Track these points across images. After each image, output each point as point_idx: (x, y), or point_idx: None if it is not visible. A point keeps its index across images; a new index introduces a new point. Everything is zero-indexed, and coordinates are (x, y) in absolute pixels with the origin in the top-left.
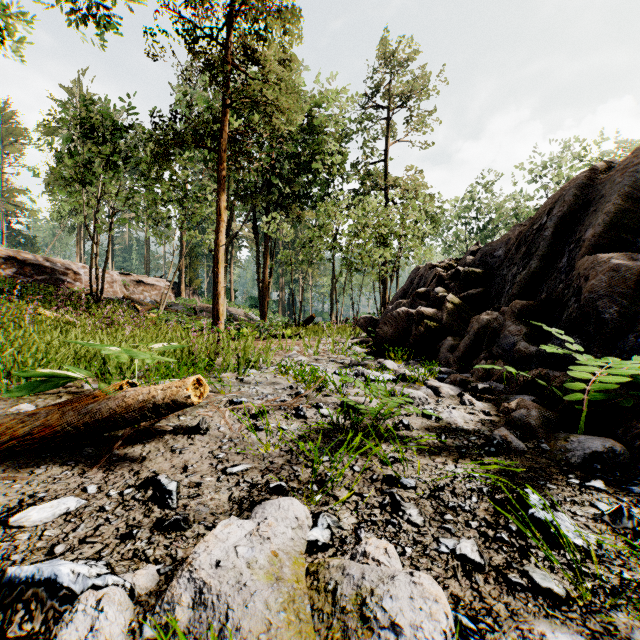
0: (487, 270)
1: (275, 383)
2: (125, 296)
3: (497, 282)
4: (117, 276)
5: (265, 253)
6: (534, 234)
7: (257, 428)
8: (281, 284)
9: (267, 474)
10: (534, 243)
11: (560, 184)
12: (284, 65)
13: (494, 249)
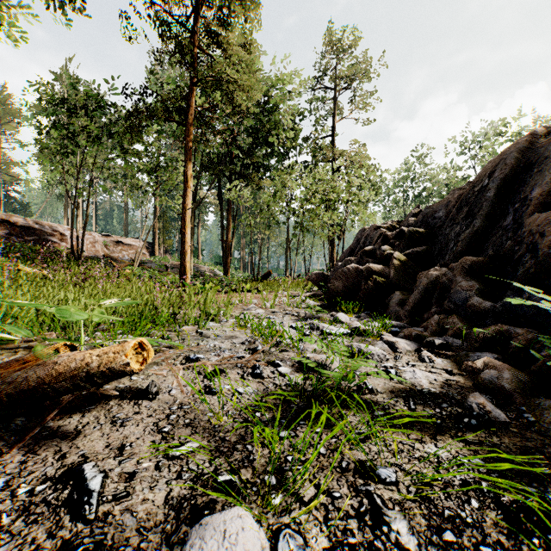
0: (429, 230)
1: (233, 337)
2: (105, 254)
3: (440, 240)
4: (99, 237)
5: (228, 217)
6: (476, 195)
7: (211, 391)
8: (242, 244)
9: (216, 457)
10: (477, 204)
11: (486, 157)
12: (244, 48)
13: (435, 211)
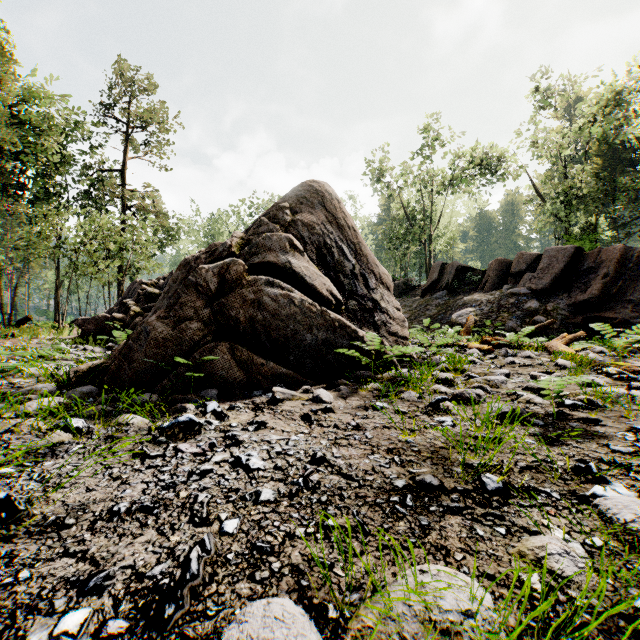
0: None
1: None
2: None
3: None
4: None
5: None
6: None
7: None
8: None
9: None
10: None
11: None
12: None
13: None
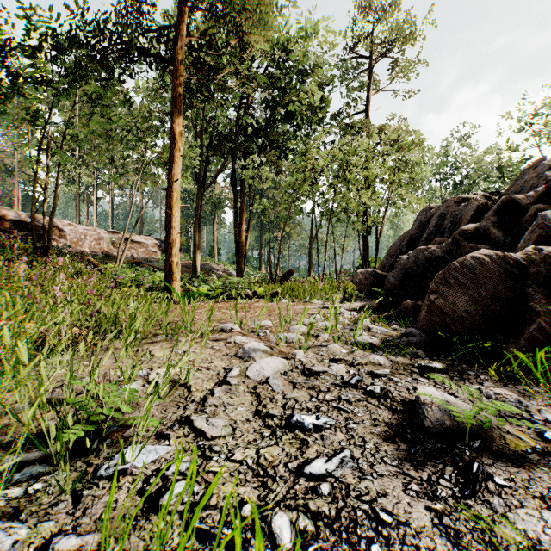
0: None
1: None
2: (104, 252)
3: None
4: (104, 234)
5: (241, 206)
6: None
7: None
8: (261, 242)
9: None
10: None
11: None
12: None
13: None
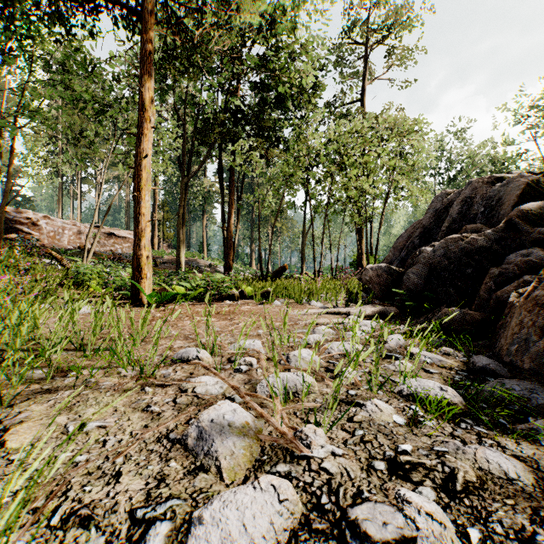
0: None
1: None
2: (81, 246)
3: None
4: (86, 228)
5: (230, 198)
6: None
7: None
8: (251, 238)
9: None
10: None
11: None
12: None
13: None
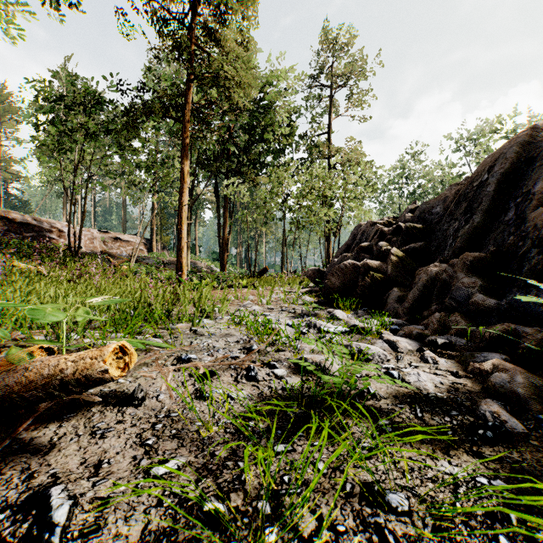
0: (426, 226)
1: (228, 335)
2: (103, 251)
3: (438, 236)
4: (97, 233)
5: (224, 213)
6: (475, 190)
7: (201, 396)
8: (239, 241)
9: (204, 477)
10: (476, 199)
11: (480, 154)
12: (240, 45)
13: (432, 207)
